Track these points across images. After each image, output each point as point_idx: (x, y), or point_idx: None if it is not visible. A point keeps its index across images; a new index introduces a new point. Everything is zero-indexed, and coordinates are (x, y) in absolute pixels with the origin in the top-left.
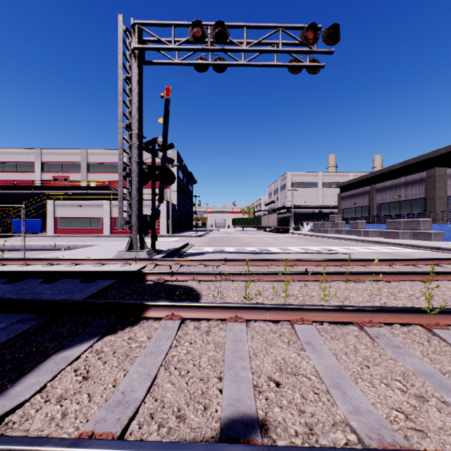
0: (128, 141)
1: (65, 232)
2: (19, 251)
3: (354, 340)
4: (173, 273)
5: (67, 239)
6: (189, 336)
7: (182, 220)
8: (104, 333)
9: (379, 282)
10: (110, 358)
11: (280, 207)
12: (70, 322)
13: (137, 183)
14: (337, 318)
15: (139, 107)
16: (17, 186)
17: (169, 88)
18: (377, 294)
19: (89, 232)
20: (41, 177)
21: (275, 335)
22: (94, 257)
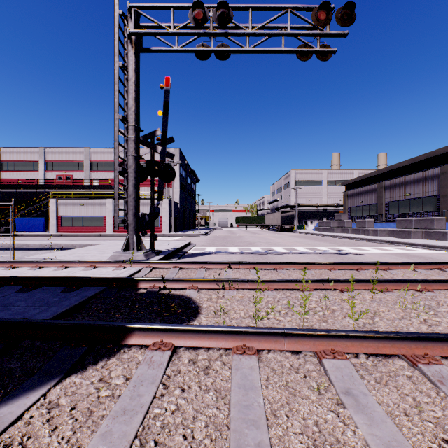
0: (125, 134)
1: (67, 230)
2: (17, 251)
3: (409, 387)
4: (169, 279)
5: (68, 238)
6: (181, 377)
7: (184, 218)
8: (68, 371)
9: (409, 291)
10: (65, 420)
11: (283, 205)
12: (30, 350)
13: (134, 179)
14: (378, 349)
15: (136, 97)
16: (21, 185)
17: (169, 78)
18: (412, 308)
19: (91, 231)
20: (45, 176)
21: (298, 375)
22: (89, 258)
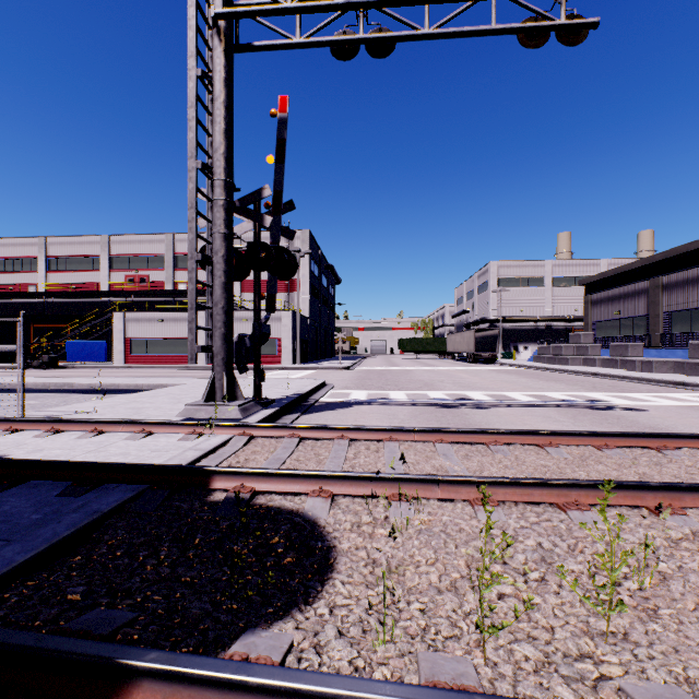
0: (209, 196)
1: (140, 360)
2: (54, 394)
3: None
4: (273, 473)
5: (139, 372)
6: None
7: (317, 341)
8: None
9: None
10: None
11: (477, 320)
12: None
13: (223, 274)
14: None
15: (226, 129)
16: (74, 292)
17: (285, 98)
18: None
19: (174, 362)
20: (108, 278)
21: None
22: (148, 413)
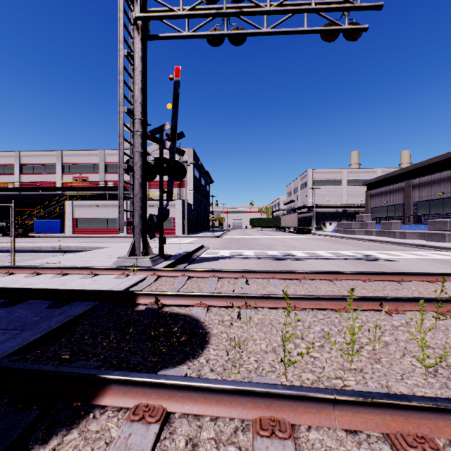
0: (131, 129)
1: (82, 232)
2: (28, 253)
3: None
4: (173, 294)
5: (82, 239)
6: None
7: (198, 220)
8: None
9: None
10: None
11: (300, 206)
12: None
13: (140, 177)
14: None
15: (142, 88)
16: (39, 187)
17: (179, 68)
18: None
19: (105, 233)
20: (62, 179)
21: None
22: (93, 263)
